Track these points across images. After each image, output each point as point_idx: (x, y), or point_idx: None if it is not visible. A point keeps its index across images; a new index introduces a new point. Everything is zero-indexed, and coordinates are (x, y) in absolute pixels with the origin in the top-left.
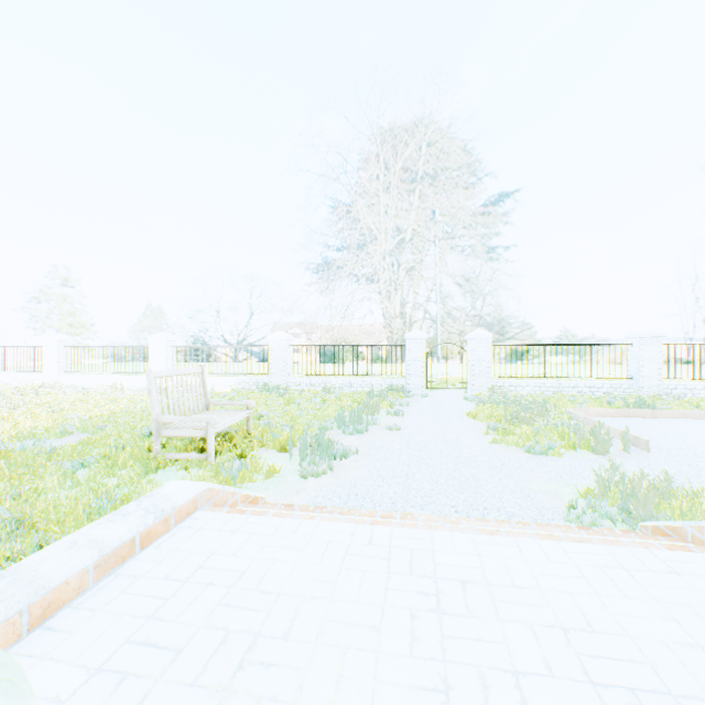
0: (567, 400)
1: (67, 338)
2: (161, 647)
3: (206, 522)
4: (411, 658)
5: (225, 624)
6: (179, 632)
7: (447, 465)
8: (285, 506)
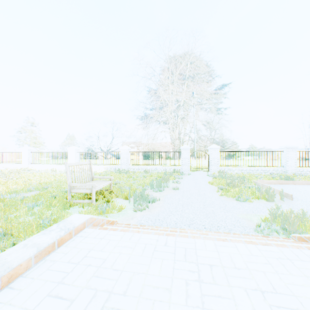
0: (254, 176)
1: (32, 148)
2: (64, 298)
3: (89, 234)
4: (186, 306)
5: (95, 286)
6: (73, 291)
7: (200, 206)
8: (126, 225)
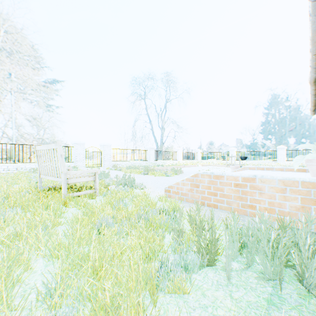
0: None
1: None
2: None
3: None
4: None
5: None
6: None
7: (164, 180)
8: None
